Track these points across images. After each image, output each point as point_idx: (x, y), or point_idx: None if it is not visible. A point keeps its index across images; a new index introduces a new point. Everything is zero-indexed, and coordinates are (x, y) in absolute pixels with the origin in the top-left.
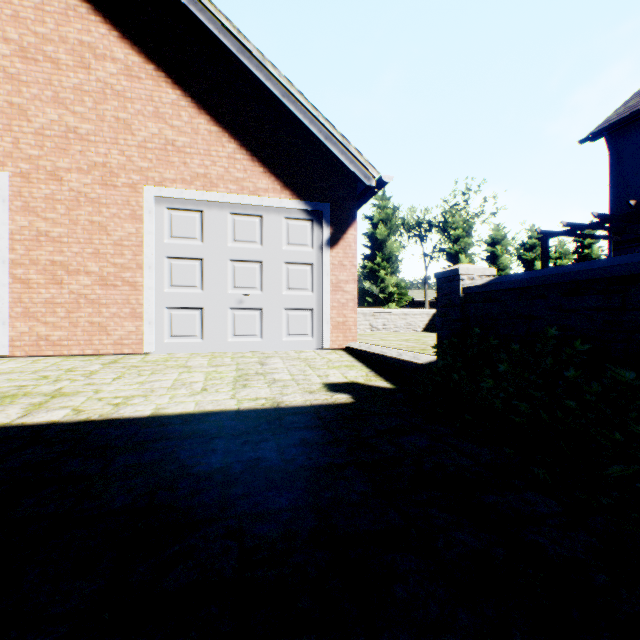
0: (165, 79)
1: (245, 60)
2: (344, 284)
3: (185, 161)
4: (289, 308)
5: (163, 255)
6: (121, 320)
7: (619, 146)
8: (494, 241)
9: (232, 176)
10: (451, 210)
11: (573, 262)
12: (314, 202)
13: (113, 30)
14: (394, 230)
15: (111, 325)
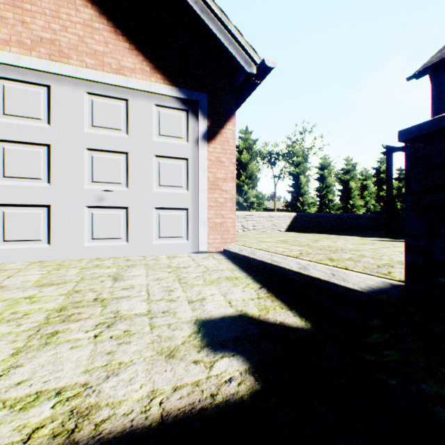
0: None
1: None
2: (222, 182)
3: (23, 19)
4: (160, 207)
5: None
6: None
7: (440, 81)
8: (323, 167)
9: (89, 47)
10: (292, 145)
11: (373, 183)
12: (189, 90)
13: None
14: (254, 156)
15: None
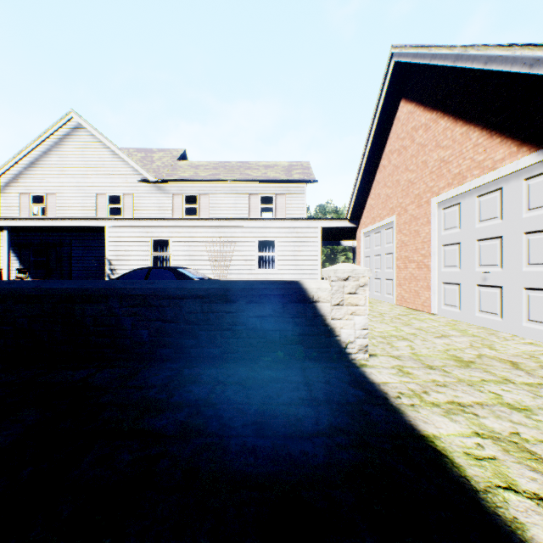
0: (439, 116)
1: (458, 63)
2: None
3: (448, 169)
4: (529, 287)
5: (440, 244)
6: (423, 290)
7: None
8: None
9: (475, 162)
10: None
11: None
12: None
13: (420, 108)
14: None
15: (420, 293)
